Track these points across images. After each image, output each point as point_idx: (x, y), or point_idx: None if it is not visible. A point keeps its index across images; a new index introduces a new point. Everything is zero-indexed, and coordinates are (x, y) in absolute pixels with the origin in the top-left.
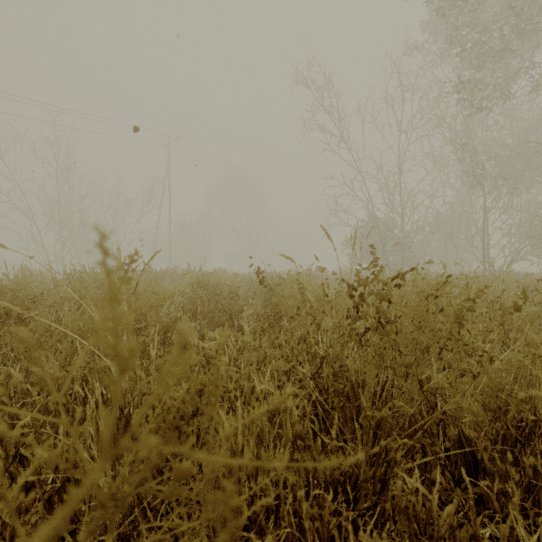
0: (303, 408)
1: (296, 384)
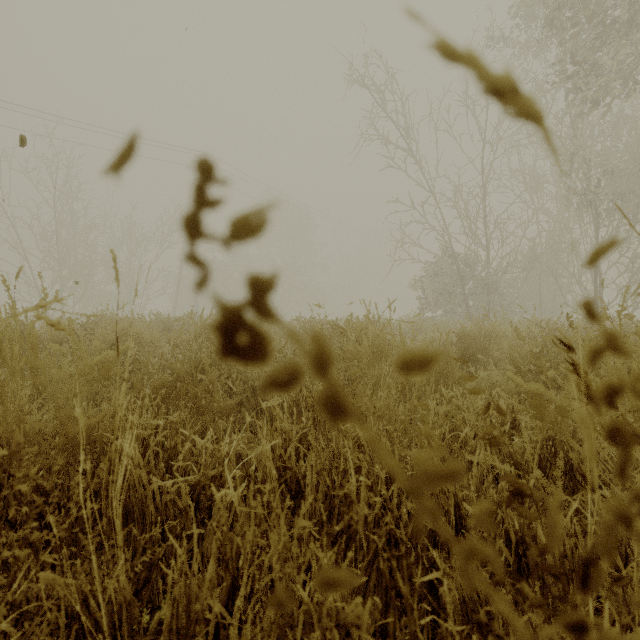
0: None
1: None
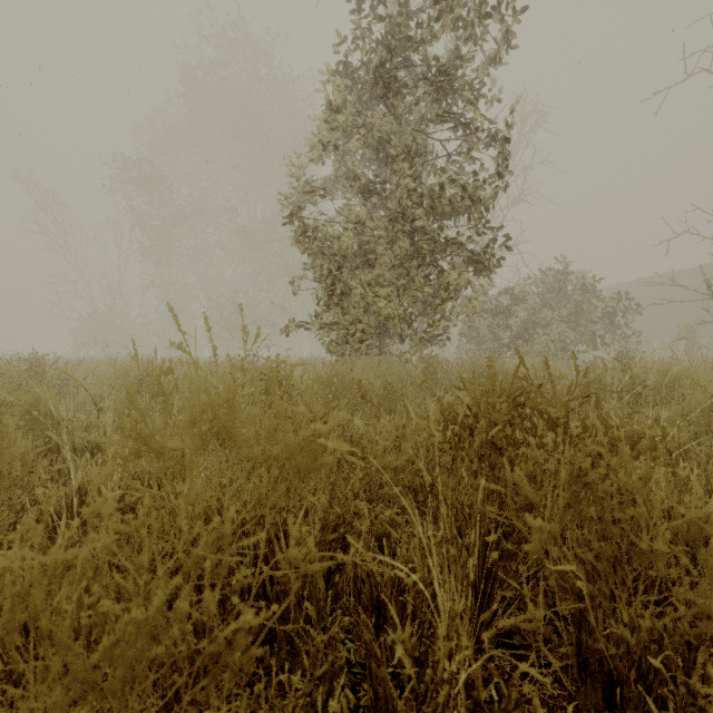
0: None
1: None
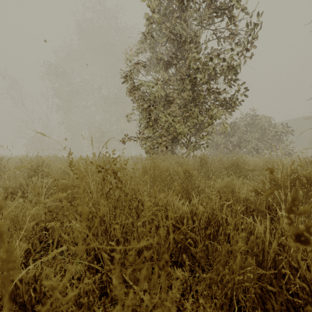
0: None
1: None
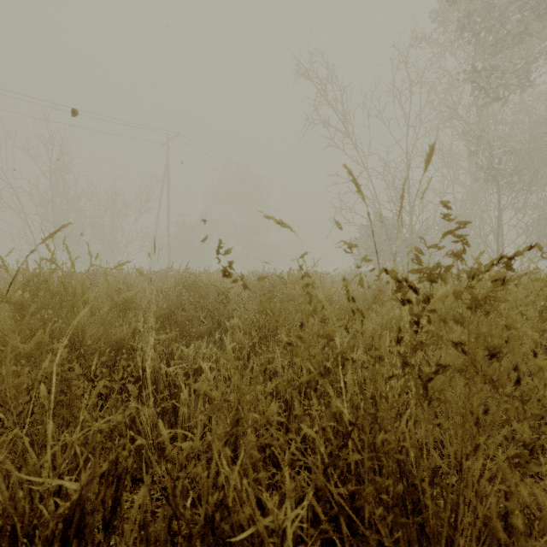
0: (311, 505)
1: (298, 444)
